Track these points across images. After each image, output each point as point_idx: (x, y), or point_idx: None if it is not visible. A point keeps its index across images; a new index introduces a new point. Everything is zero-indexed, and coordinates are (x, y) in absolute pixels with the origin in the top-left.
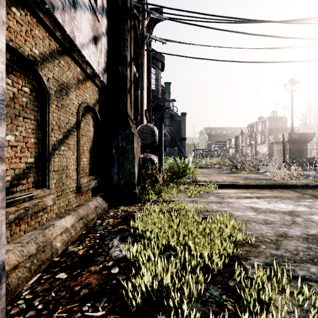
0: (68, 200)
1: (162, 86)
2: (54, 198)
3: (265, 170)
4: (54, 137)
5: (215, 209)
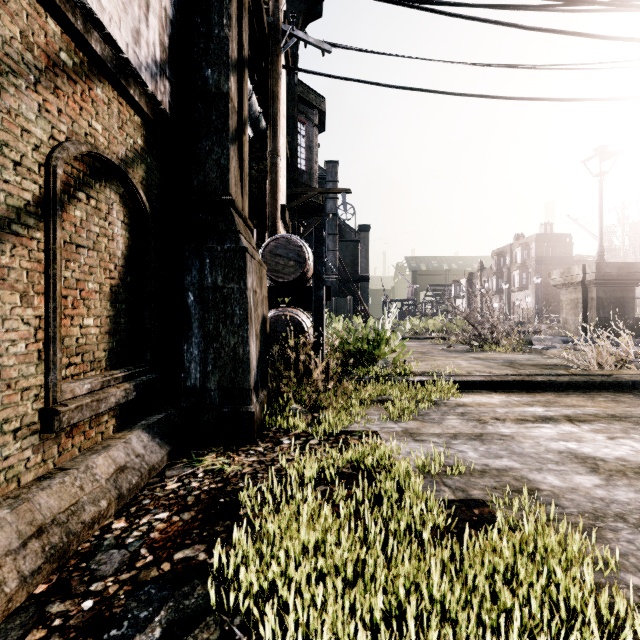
0: None
1: (321, 169)
2: None
3: (545, 344)
4: None
5: (477, 465)
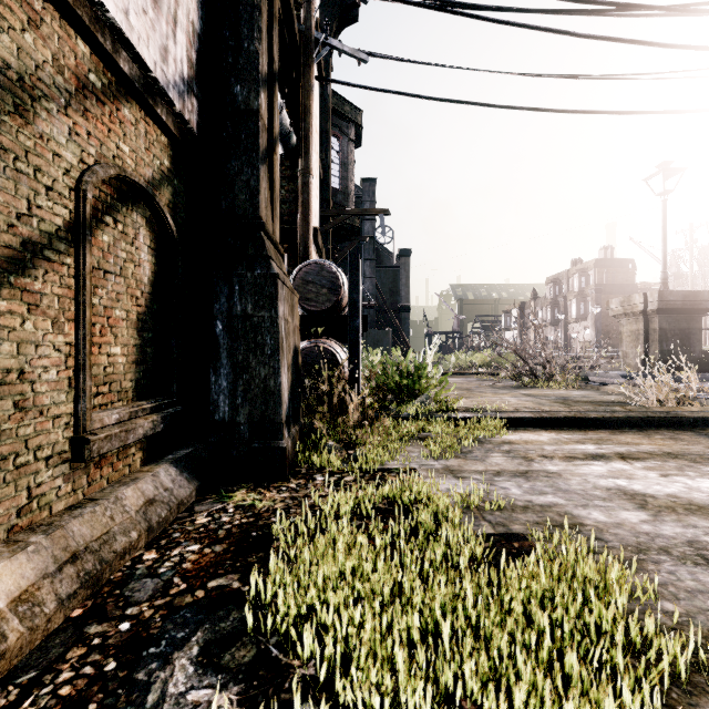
0: (31, 491)
1: (357, 188)
2: None
3: (603, 379)
4: None
5: (520, 501)
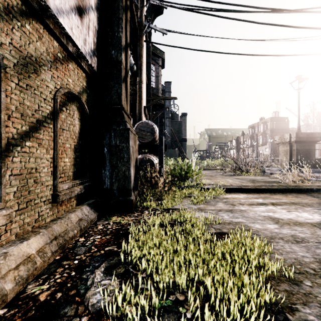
0: (39, 213)
1: (162, 86)
2: (9, 214)
3: (271, 171)
4: (14, 128)
5: (227, 221)
